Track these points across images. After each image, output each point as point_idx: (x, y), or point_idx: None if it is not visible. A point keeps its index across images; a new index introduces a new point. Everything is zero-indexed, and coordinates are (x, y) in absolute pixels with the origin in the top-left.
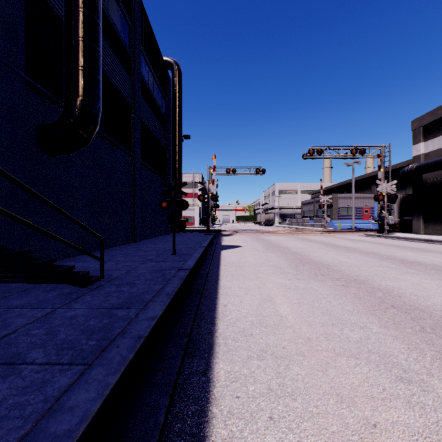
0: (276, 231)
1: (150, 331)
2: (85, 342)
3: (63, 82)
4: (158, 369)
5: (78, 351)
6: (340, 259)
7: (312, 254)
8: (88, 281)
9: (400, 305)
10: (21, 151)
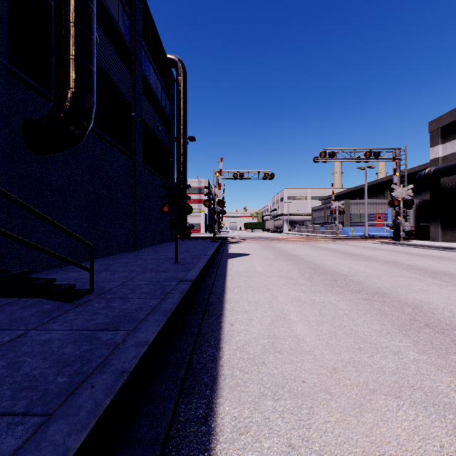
0: (286, 238)
1: (138, 363)
2: (53, 379)
3: (53, 73)
4: (144, 416)
5: (40, 392)
6: (357, 268)
7: (326, 263)
8: (74, 295)
9: (435, 324)
10: (3, 148)
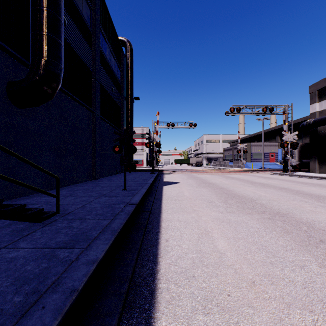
0: (205, 170)
1: (87, 281)
2: (10, 299)
3: (30, 45)
4: None
5: None
6: (260, 193)
7: (236, 189)
8: (42, 217)
9: None
10: None
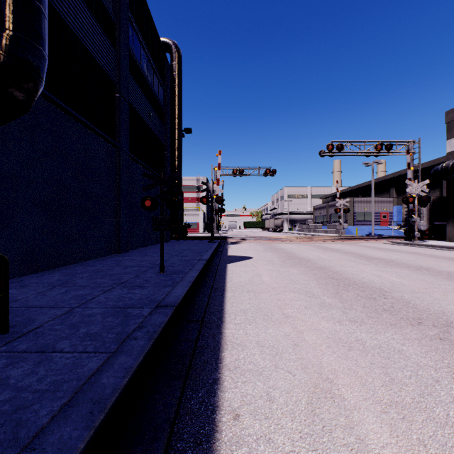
0: (288, 237)
1: None
2: None
3: None
4: None
5: None
6: (390, 278)
7: (346, 270)
8: None
9: None
10: None
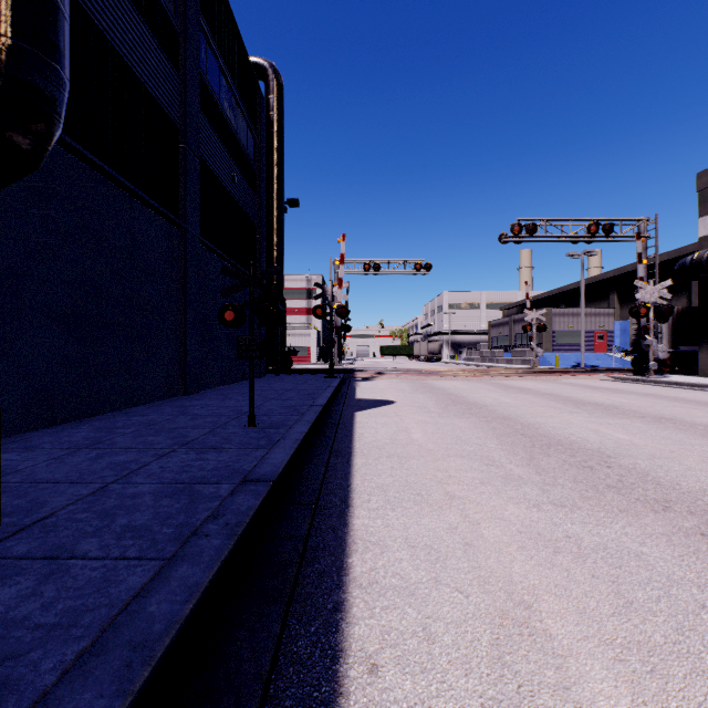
0: (451, 371)
1: None
2: None
3: None
4: None
5: None
6: (613, 435)
7: (543, 421)
8: None
9: None
10: None
